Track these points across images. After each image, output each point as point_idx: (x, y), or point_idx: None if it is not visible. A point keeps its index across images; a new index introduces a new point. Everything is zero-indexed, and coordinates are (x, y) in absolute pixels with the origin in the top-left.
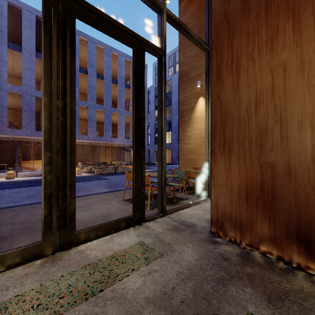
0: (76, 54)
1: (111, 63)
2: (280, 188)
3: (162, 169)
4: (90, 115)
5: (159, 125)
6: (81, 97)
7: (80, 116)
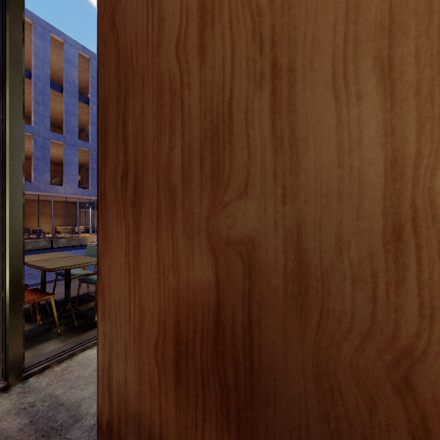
0: None
1: (49, 52)
2: (272, 343)
3: (5, 252)
4: None
5: None
6: None
7: None
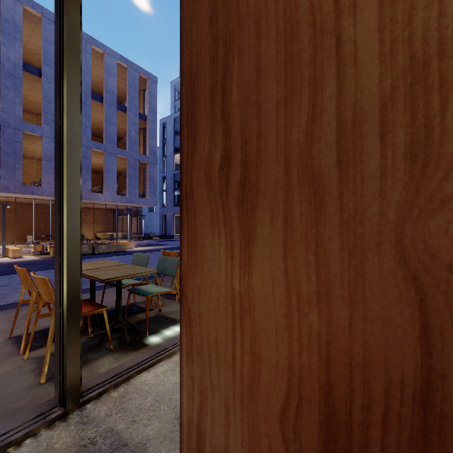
0: (15, 36)
1: (90, 64)
2: None
3: (63, 263)
4: (48, 152)
5: (57, 123)
6: (36, 120)
7: (33, 153)
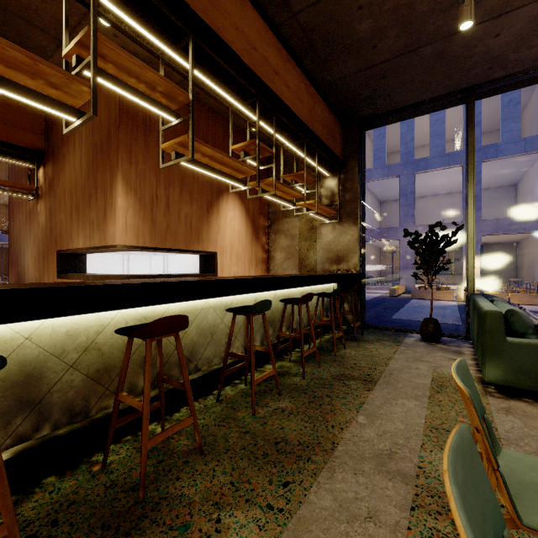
0: None
1: None
2: None
3: None
4: None
5: None
6: (5, 168)
7: (2, 201)
